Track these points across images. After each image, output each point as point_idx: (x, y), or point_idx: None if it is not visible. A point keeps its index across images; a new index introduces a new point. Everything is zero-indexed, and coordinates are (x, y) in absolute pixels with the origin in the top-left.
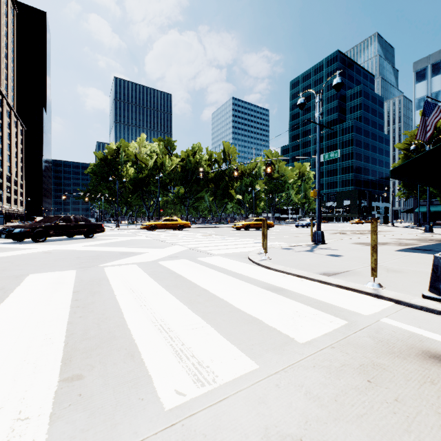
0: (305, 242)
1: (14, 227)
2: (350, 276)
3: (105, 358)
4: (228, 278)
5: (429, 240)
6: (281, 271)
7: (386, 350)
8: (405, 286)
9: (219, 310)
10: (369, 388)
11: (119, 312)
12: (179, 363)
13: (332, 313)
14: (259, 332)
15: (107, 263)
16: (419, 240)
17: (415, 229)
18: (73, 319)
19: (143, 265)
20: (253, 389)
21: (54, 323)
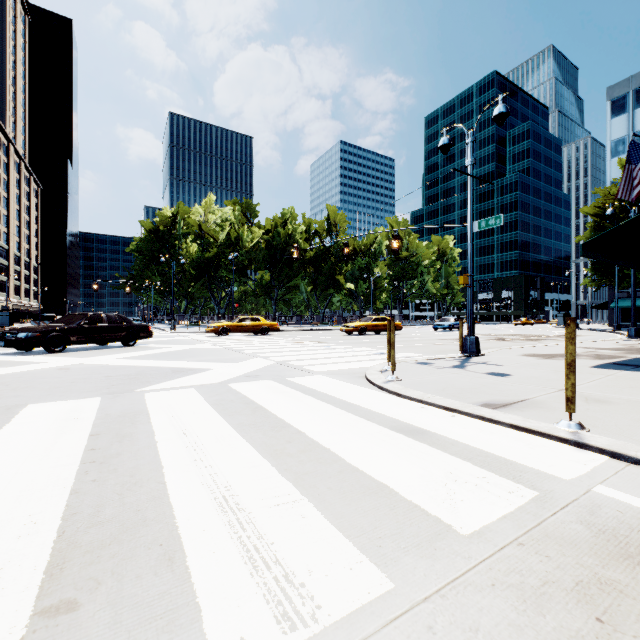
0: (450, 353)
1: (18, 330)
2: (529, 409)
3: (123, 565)
4: (336, 412)
5: (638, 350)
6: (418, 400)
7: (616, 550)
8: (621, 428)
9: (322, 469)
10: (603, 638)
11: (158, 472)
12: (252, 576)
13: (509, 475)
14: (390, 512)
15: (150, 386)
16: (623, 351)
17: (612, 332)
18: (81, 485)
19: (205, 390)
20: (386, 637)
21: (48, 493)
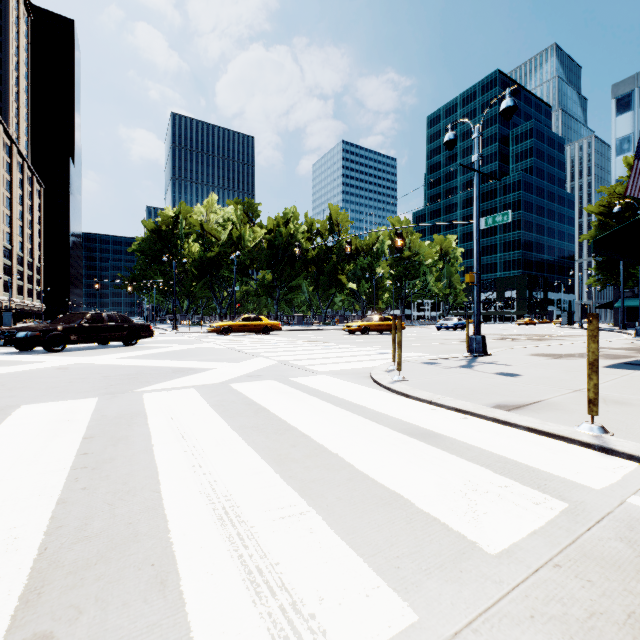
0: (456, 353)
1: (17, 329)
2: (545, 411)
3: (109, 589)
4: (342, 414)
5: None
6: (428, 401)
7: None
8: None
9: (330, 476)
10: None
11: (154, 479)
12: (254, 604)
13: (533, 483)
14: (407, 526)
15: (149, 386)
16: (633, 350)
17: (617, 332)
18: (69, 493)
19: (206, 390)
20: None
21: (33, 503)
